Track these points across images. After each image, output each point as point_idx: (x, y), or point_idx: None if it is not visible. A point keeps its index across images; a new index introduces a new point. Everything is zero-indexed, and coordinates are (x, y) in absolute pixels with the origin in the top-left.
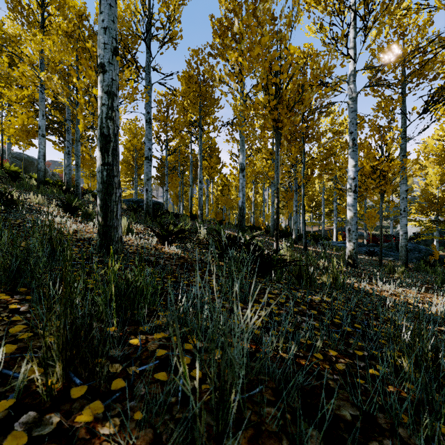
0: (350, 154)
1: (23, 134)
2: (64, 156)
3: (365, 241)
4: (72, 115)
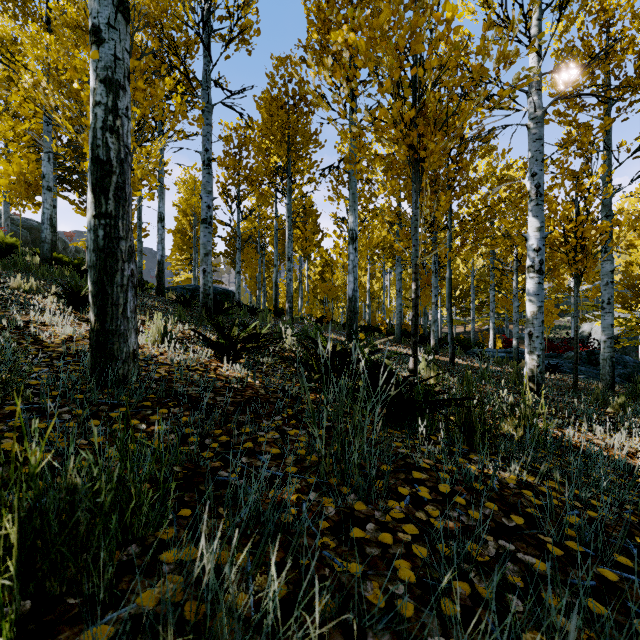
0: (531, 210)
1: (21, 187)
2: None
3: None
4: None
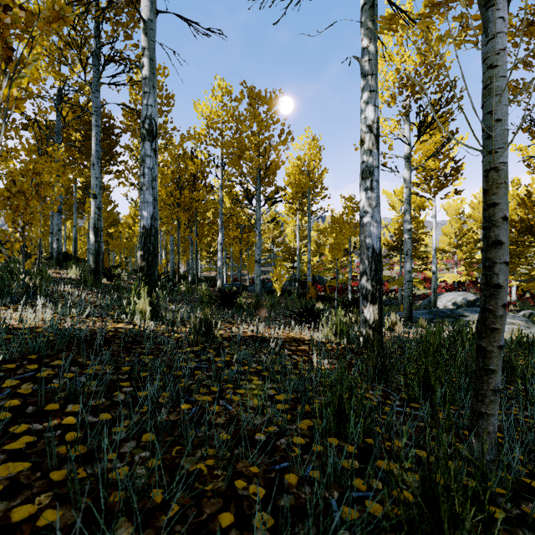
0: (219, 230)
1: None
2: None
3: (248, 283)
4: None
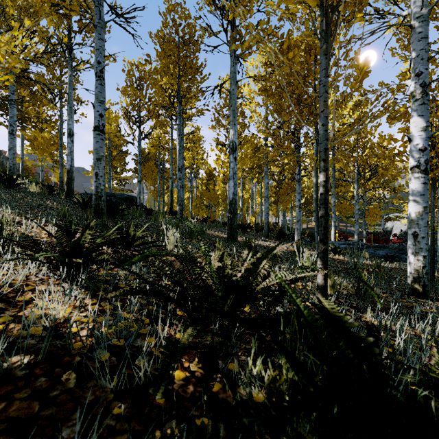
0: (416, 110)
1: None
2: (21, 142)
3: (364, 241)
4: (31, 94)
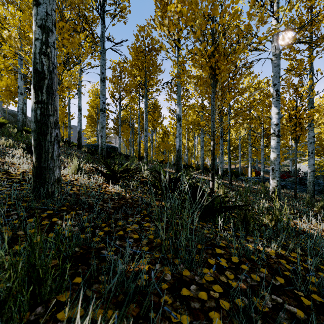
0: (273, 103)
1: (7, 93)
2: None
3: None
4: None
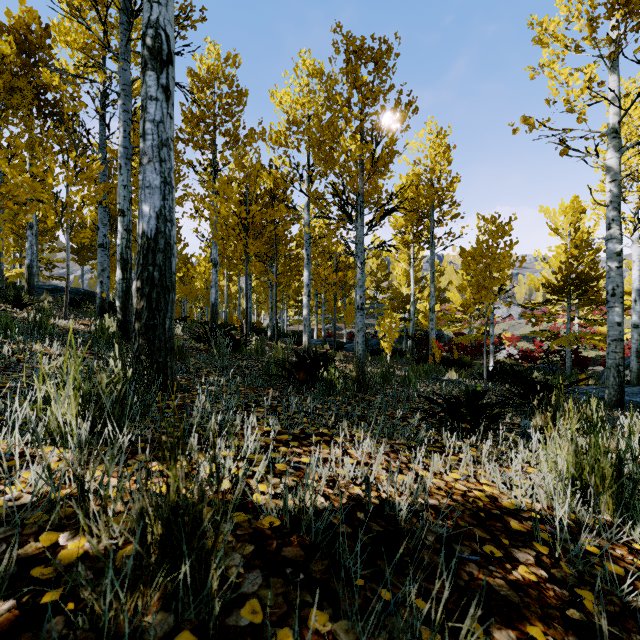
0: (305, 266)
1: None
2: None
3: (345, 339)
4: None
